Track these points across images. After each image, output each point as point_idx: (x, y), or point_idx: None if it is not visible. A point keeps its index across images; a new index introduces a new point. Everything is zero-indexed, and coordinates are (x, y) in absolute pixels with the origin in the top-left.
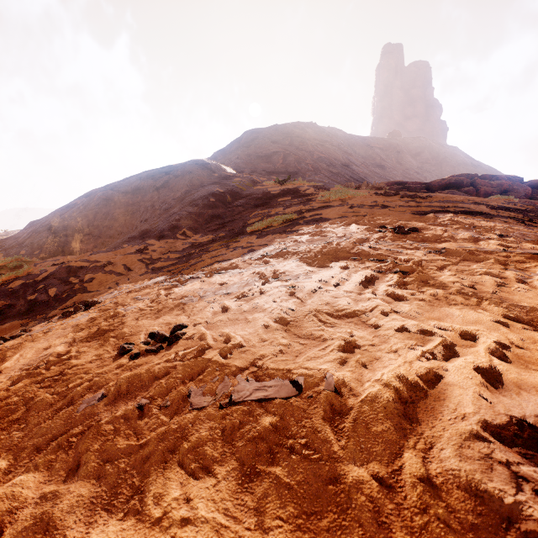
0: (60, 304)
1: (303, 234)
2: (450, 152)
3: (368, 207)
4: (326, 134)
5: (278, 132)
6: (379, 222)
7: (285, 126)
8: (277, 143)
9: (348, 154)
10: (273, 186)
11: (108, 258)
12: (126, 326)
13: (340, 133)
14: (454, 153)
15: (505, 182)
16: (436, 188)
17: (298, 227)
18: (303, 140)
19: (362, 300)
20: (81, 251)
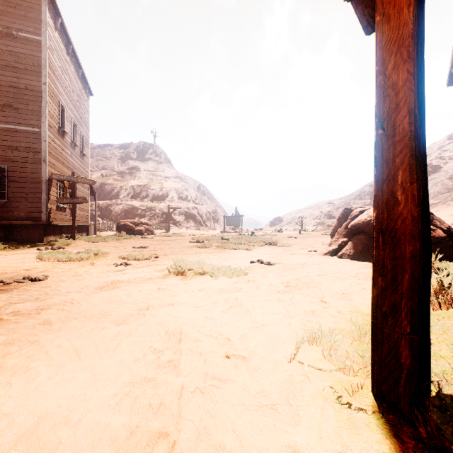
0: None
1: None
2: None
3: None
4: None
5: None
6: None
7: None
8: None
9: None
10: None
11: None
12: None
13: None
14: None
15: None
16: None
17: None
18: None
19: None
20: None
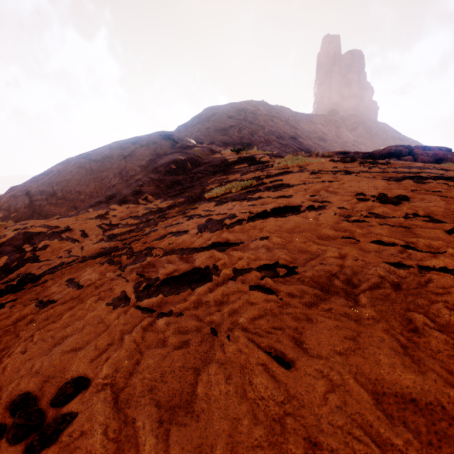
0: (6, 276)
1: (266, 201)
2: (381, 128)
3: (331, 172)
4: (275, 111)
5: (234, 109)
6: (352, 189)
7: (240, 104)
8: (233, 118)
9: (295, 128)
10: (230, 154)
11: (67, 223)
12: (7, 357)
13: (287, 110)
14: (384, 128)
15: (440, 152)
16: (377, 157)
17: (260, 194)
18: (256, 116)
19: (418, 342)
20: (55, 214)
